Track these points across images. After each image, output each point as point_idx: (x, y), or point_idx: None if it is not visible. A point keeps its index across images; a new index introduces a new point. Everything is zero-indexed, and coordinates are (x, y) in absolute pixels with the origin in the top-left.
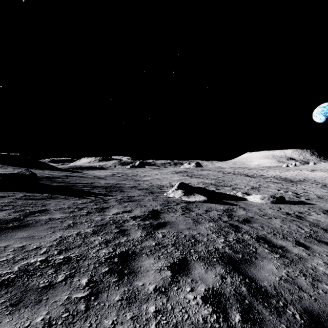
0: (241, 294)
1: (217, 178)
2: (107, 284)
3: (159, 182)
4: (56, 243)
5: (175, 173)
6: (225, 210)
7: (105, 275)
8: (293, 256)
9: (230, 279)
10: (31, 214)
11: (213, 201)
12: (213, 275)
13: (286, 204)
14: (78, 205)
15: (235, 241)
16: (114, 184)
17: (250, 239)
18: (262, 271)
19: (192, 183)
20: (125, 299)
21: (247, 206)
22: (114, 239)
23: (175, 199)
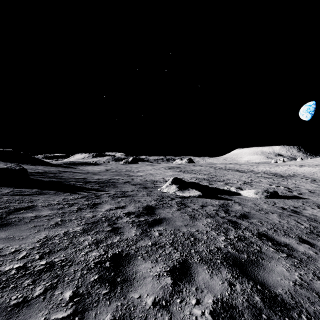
0: (256, 306)
1: (209, 173)
2: (96, 297)
3: (152, 177)
4: (39, 244)
5: (167, 169)
6: (220, 205)
7: (94, 285)
8: (301, 255)
9: (240, 286)
10: (15, 212)
11: (207, 196)
12: (220, 281)
13: (280, 198)
14: (68, 201)
15: (237, 238)
16: (107, 180)
17: (252, 236)
18: (273, 274)
19: (186, 178)
20: (118, 319)
21: (242, 201)
22: (105, 238)
23: (169, 194)
